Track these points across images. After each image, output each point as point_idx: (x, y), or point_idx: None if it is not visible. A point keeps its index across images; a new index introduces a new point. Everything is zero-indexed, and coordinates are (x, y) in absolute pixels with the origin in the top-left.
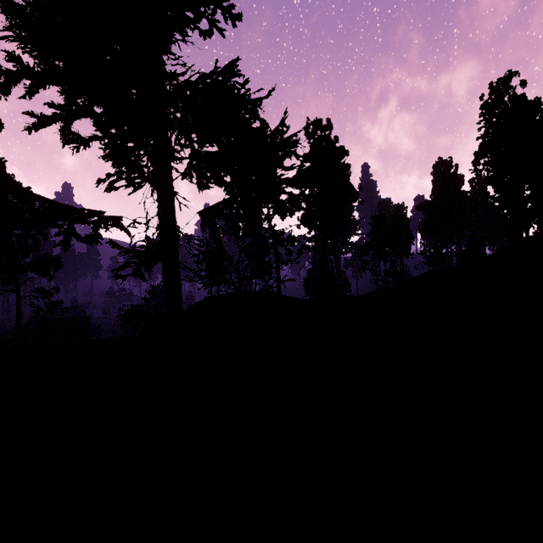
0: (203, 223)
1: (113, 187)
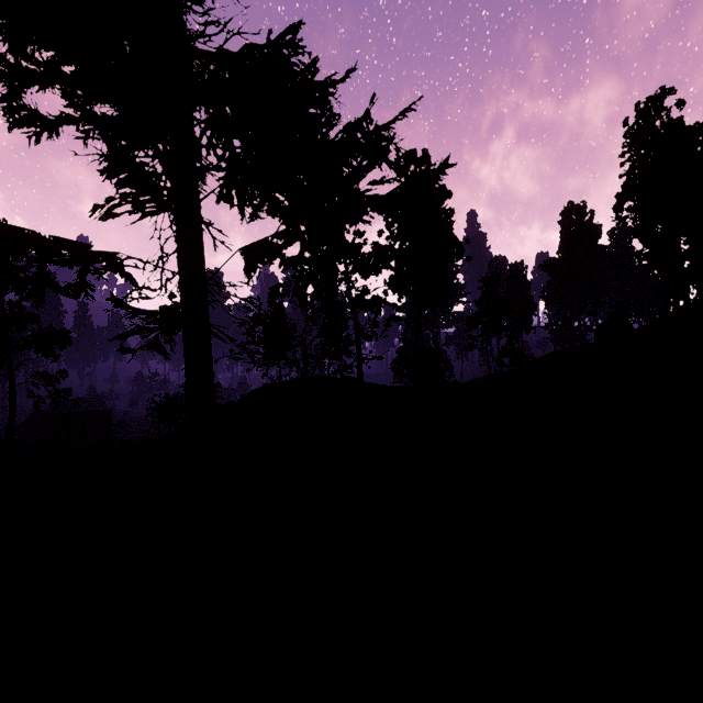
0: (247, 268)
1: (112, 213)
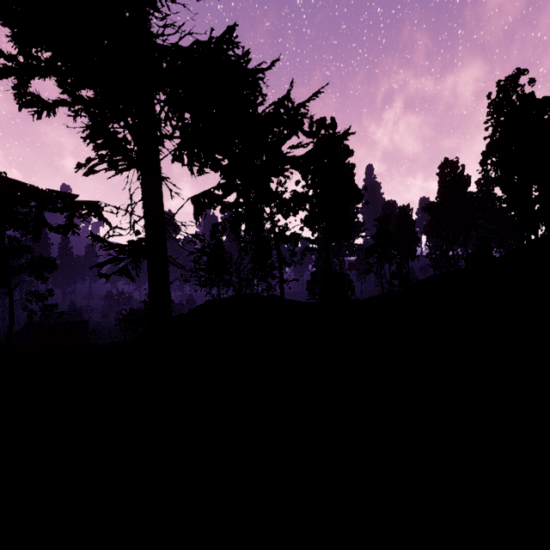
0: (196, 212)
1: (92, 170)
